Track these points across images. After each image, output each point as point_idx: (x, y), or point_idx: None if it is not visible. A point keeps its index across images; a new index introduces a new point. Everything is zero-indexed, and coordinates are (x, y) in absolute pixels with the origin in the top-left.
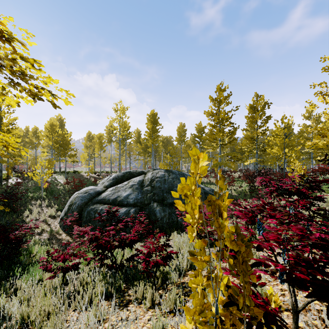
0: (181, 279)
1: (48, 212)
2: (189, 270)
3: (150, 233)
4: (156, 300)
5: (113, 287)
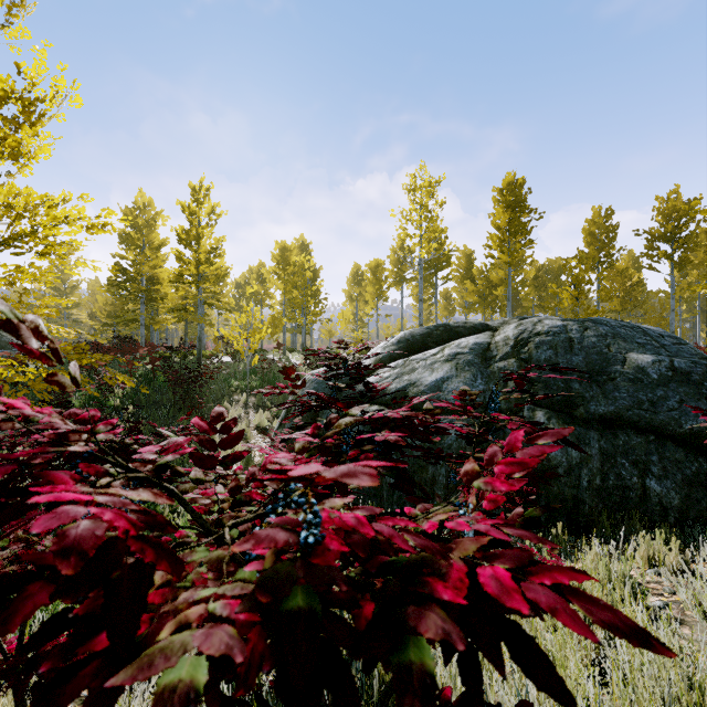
0: None
1: (254, 419)
2: None
3: None
4: None
5: None
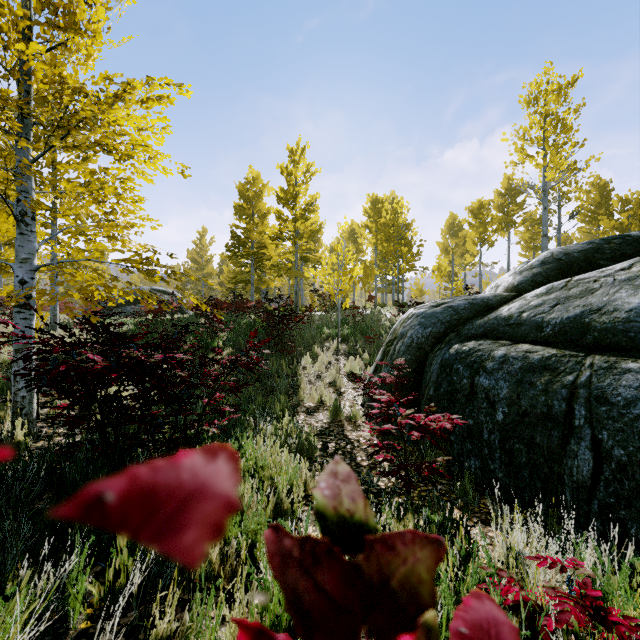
0: None
1: (345, 365)
2: None
3: None
4: None
5: None
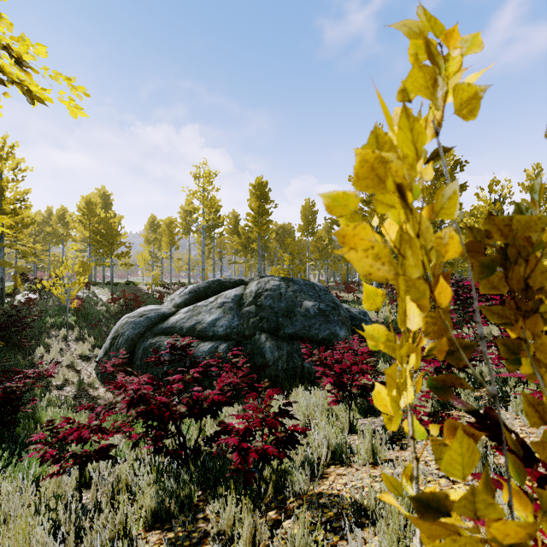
0: (315, 486)
1: (77, 350)
2: (331, 463)
3: (254, 388)
4: (262, 539)
5: (174, 499)
